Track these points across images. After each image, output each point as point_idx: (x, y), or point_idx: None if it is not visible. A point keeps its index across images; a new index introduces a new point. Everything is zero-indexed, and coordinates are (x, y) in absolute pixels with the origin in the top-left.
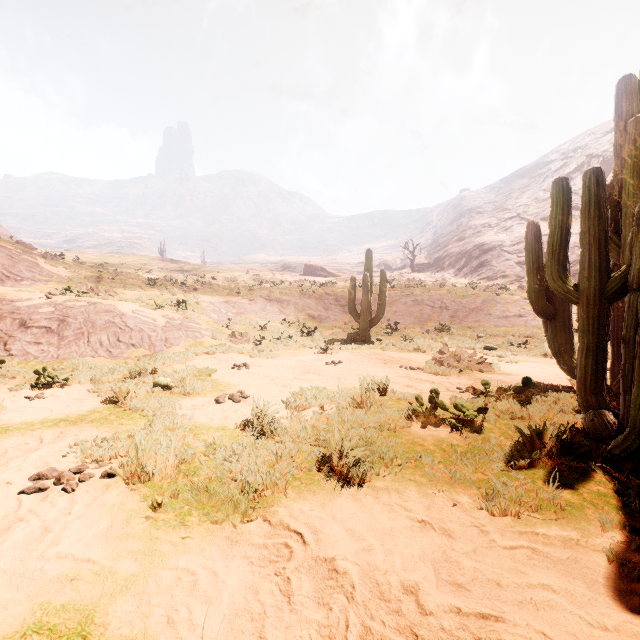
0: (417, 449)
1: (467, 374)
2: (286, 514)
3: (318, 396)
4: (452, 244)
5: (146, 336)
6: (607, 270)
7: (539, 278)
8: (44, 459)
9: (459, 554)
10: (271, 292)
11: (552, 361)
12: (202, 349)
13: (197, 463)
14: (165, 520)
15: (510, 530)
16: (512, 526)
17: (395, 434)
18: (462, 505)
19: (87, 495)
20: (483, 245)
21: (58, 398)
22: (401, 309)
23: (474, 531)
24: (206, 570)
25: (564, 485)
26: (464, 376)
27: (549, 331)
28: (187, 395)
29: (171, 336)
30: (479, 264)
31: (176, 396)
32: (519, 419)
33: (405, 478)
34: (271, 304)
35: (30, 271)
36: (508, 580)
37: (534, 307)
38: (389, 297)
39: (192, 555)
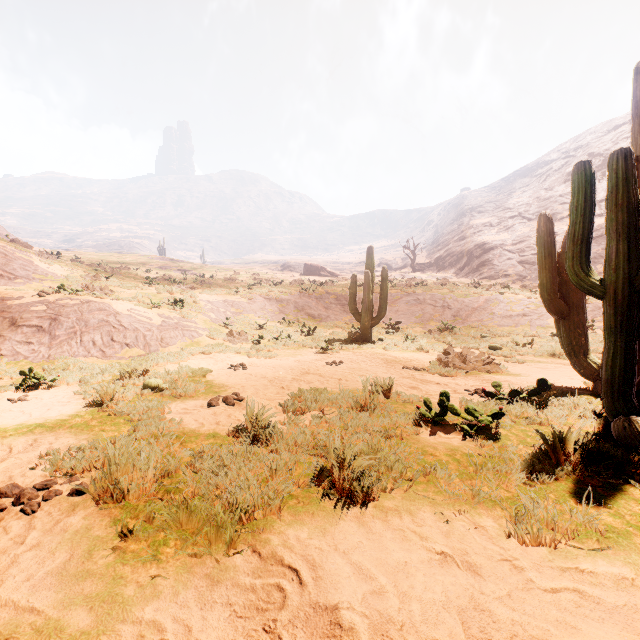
0: (428, 460)
1: (474, 375)
2: (279, 543)
3: (318, 399)
4: (453, 243)
5: (141, 335)
6: (637, 261)
7: (552, 273)
8: (8, 472)
9: (491, 600)
10: (270, 291)
11: (560, 361)
12: (198, 349)
13: (181, 477)
14: (135, 551)
15: (548, 565)
16: (550, 560)
17: (403, 442)
18: (487, 531)
19: (48, 518)
20: (484, 244)
21: (41, 401)
22: (402, 308)
23: (505, 567)
24: (177, 624)
25: (601, 505)
26: (471, 377)
27: (562, 330)
28: (178, 398)
29: (167, 335)
30: (480, 263)
31: (166, 399)
32: (536, 424)
33: (417, 496)
34: (270, 303)
35: (24, 269)
36: (557, 639)
37: (546, 304)
38: (390, 296)
39: (162, 601)
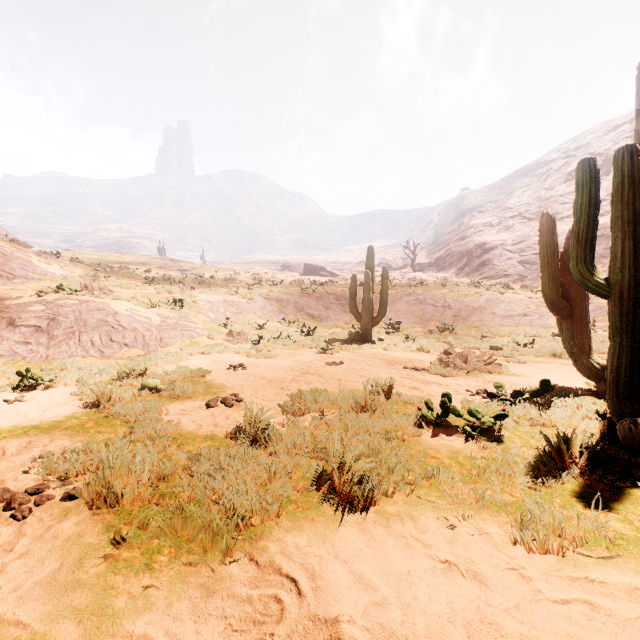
0: (430, 463)
1: (475, 375)
2: (277, 551)
3: (318, 400)
4: (453, 243)
5: (140, 335)
6: None
7: (554, 273)
8: (0, 476)
9: (498, 612)
10: (270, 291)
11: (562, 361)
12: (197, 349)
13: (177, 481)
14: (128, 560)
15: (557, 574)
16: (558, 569)
17: (404, 444)
18: (492, 538)
19: (39, 524)
20: (485, 244)
21: (37, 402)
22: (403, 308)
23: (512, 576)
24: (169, 638)
25: (609, 510)
26: (472, 377)
27: (564, 330)
28: (176, 398)
29: (166, 335)
30: (481, 263)
31: (164, 400)
32: (539, 426)
33: (420, 500)
34: (270, 303)
35: (23, 269)
36: None
37: (548, 304)
38: (390, 296)
39: (154, 613)
